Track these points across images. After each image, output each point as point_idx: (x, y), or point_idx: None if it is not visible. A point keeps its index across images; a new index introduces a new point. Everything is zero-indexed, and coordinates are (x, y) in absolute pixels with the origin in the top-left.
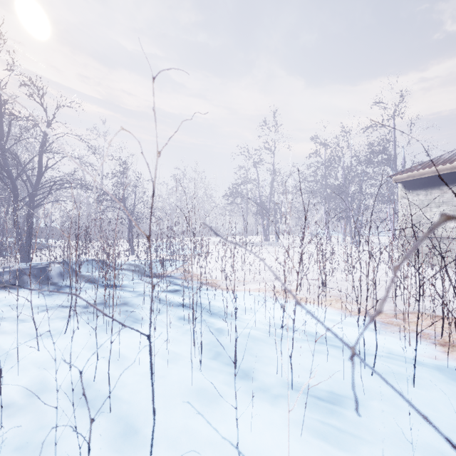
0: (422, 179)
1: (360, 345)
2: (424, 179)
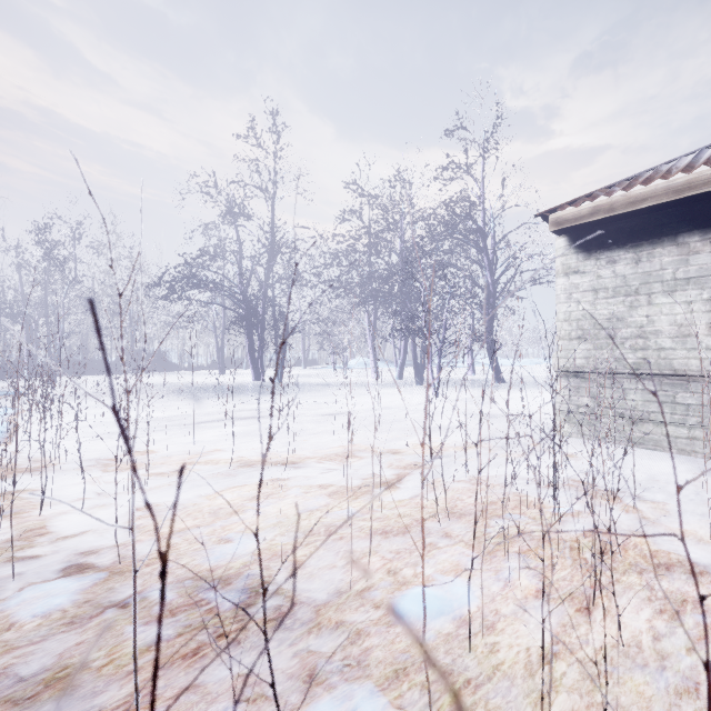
0: (624, 219)
1: None
2: (630, 219)
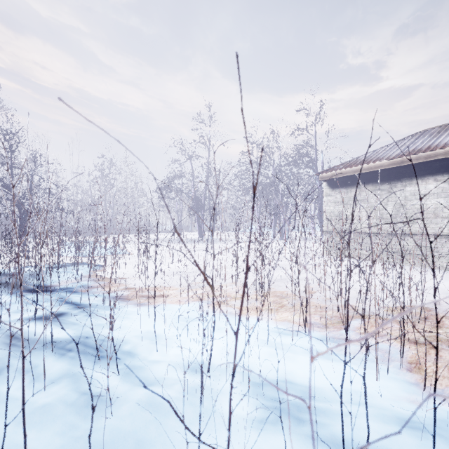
0: (343, 178)
1: (321, 395)
2: (345, 178)
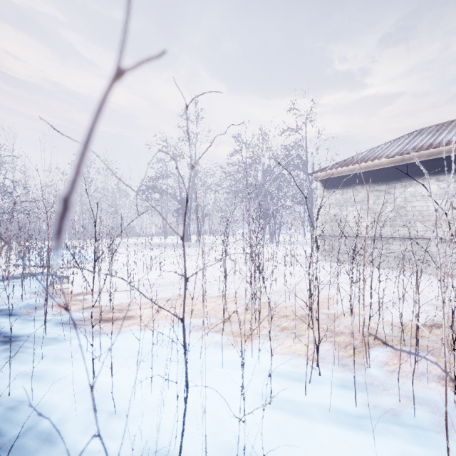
0: (339, 178)
1: None
2: (341, 178)
